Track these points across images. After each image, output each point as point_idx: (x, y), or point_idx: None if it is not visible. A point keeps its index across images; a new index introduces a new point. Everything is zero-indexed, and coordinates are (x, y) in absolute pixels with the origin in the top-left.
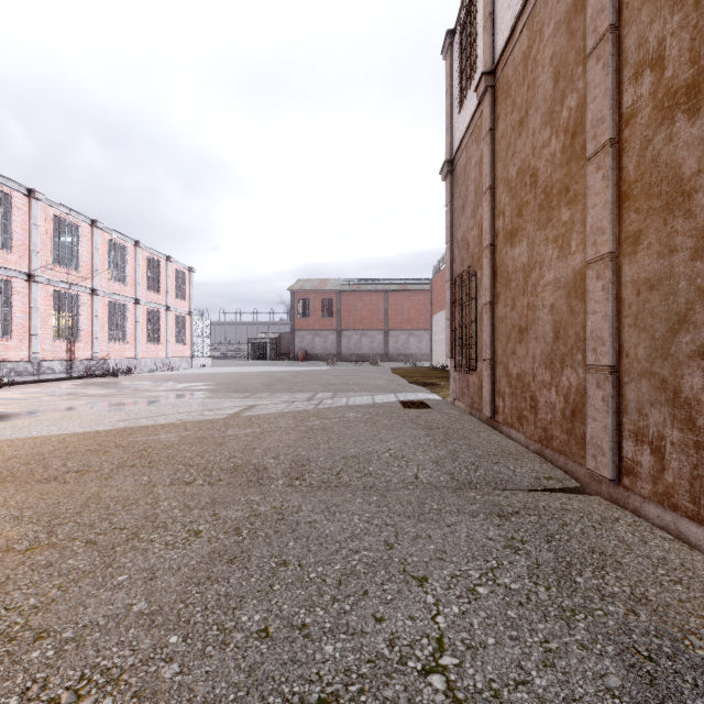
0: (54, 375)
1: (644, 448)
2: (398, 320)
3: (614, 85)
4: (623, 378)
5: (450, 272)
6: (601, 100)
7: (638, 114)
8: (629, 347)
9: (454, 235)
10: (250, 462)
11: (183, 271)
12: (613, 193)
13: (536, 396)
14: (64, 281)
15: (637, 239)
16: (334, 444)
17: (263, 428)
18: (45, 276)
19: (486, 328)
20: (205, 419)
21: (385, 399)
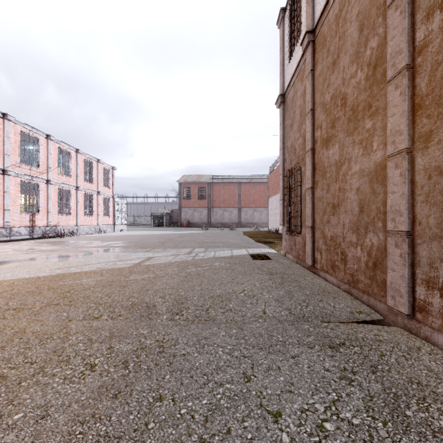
0: (21, 237)
1: (434, 292)
2: (247, 201)
3: (409, 25)
4: (416, 240)
5: (282, 168)
6: (399, 37)
7: (429, 45)
8: (422, 217)
9: (285, 144)
10: (143, 301)
11: (108, 169)
12: (408, 104)
13: (345, 252)
14: (28, 174)
15: (428, 137)
16: (205, 286)
17: (156, 274)
18: (14, 171)
19: (308, 205)
20: (116, 267)
21: (240, 253)
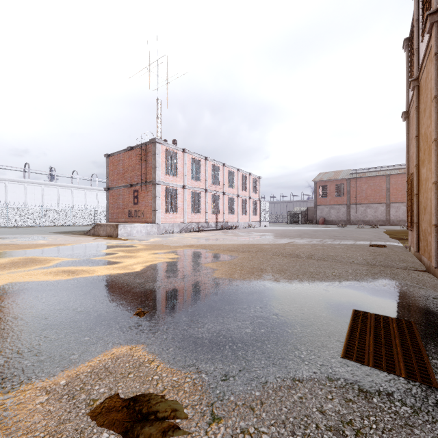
0: (212, 228)
1: None
2: (399, 195)
3: (436, 118)
4: None
5: (406, 174)
6: (433, 122)
7: None
8: None
9: (409, 153)
10: (294, 253)
11: (256, 179)
12: (436, 159)
13: (427, 239)
14: (215, 190)
15: None
16: (325, 252)
17: (298, 247)
18: (210, 189)
19: (414, 207)
20: (276, 244)
21: (362, 243)
